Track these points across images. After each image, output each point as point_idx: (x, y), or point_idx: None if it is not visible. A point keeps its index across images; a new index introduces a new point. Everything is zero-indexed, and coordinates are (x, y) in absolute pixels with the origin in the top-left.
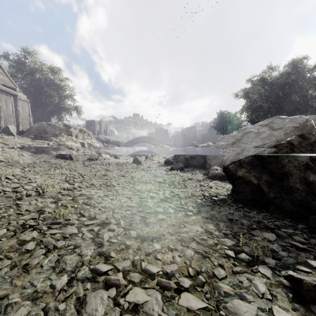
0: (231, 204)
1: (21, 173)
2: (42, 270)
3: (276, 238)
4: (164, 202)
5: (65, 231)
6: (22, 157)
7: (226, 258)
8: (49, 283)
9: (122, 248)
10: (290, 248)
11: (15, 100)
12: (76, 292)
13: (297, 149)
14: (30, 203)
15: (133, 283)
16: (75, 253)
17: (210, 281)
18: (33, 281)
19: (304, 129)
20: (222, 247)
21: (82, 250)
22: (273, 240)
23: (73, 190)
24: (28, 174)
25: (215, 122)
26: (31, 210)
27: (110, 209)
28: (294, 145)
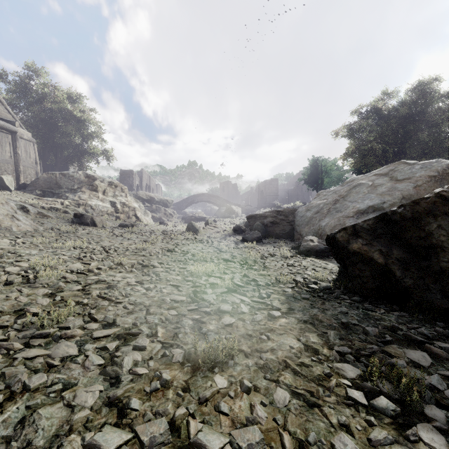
0: (341, 296)
1: (10, 246)
2: None
3: (431, 360)
4: (233, 294)
5: (54, 352)
6: (17, 221)
7: (351, 407)
8: None
9: (155, 388)
10: None
11: (13, 139)
12: None
13: None
14: (8, 297)
15: None
16: (63, 401)
17: None
18: None
19: (444, 180)
20: (339, 382)
21: (78, 393)
22: (427, 365)
23: (87, 274)
24: (21, 247)
25: (305, 173)
26: (4, 309)
27: (142, 307)
28: (448, 200)
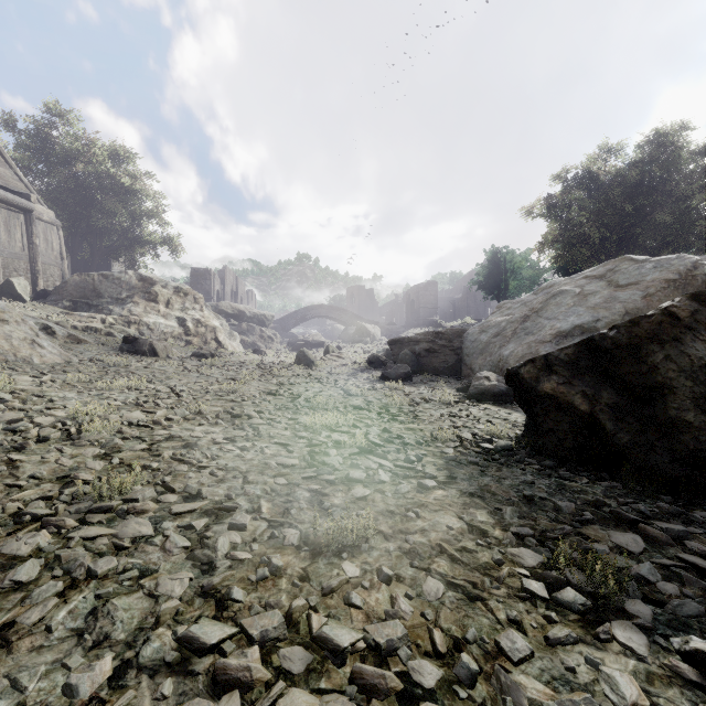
0: (526, 460)
1: (34, 386)
2: (49, 641)
3: (645, 545)
4: (368, 456)
5: (121, 531)
6: (39, 349)
7: (526, 601)
8: (61, 678)
9: (263, 576)
10: (683, 573)
11: (27, 221)
12: (133, 705)
13: (687, 328)
14: (45, 459)
15: (288, 677)
16: (142, 590)
17: (491, 667)
18: (20, 674)
19: (689, 286)
20: (514, 571)
21: (160, 581)
22: (638, 551)
23: (153, 427)
24: (50, 388)
25: (480, 273)
26: (43, 475)
27: (237, 473)
28: (680, 320)
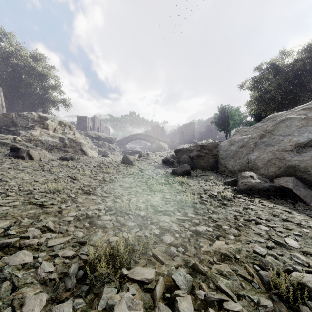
0: None
1: None
2: None
3: None
4: None
5: None
6: None
7: None
8: None
9: None
10: None
11: None
12: None
13: None
14: None
15: None
16: None
17: None
18: None
19: None
20: None
21: None
22: None
23: None
24: None
25: (216, 117)
26: None
27: None
28: None
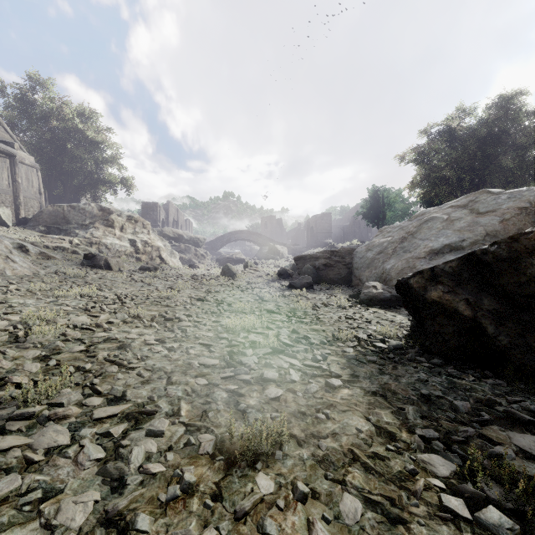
0: (417, 359)
1: (0, 293)
2: None
3: None
4: (280, 356)
5: (37, 441)
6: (12, 264)
7: (448, 522)
8: None
9: (173, 495)
10: None
11: (11, 164)
12: None
13: None
14: None
15: None
16: (40, 518)
17: None
18: None
19: None
20: (428, 482)
21: (63, 505)
22: None
23: (94, 330)
24: (14, 295)
25: (364, 206)
26: None
27: (162, 374)
28: None
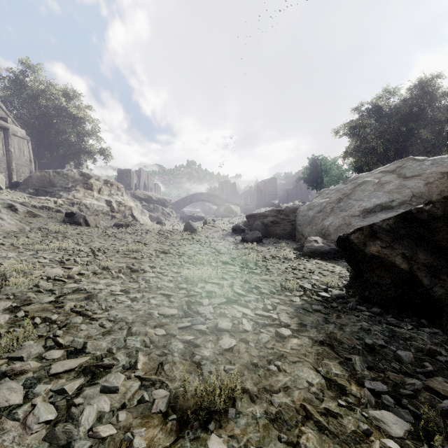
0: (358, 307)
1: None
2: None
3: None
4: (233, 305)
5: None
6: (0, 221)
7: None
8: None
9: None
10: None
11: (5, 136)
12: None
13: None
14: None
15: None
16: None
17: None
18: None
19: None
20: (383, 443)
21: None
22: None
23: (66, 281)
24: None
25: (305, 172)
26: None
27: (124, 324)
28: None
